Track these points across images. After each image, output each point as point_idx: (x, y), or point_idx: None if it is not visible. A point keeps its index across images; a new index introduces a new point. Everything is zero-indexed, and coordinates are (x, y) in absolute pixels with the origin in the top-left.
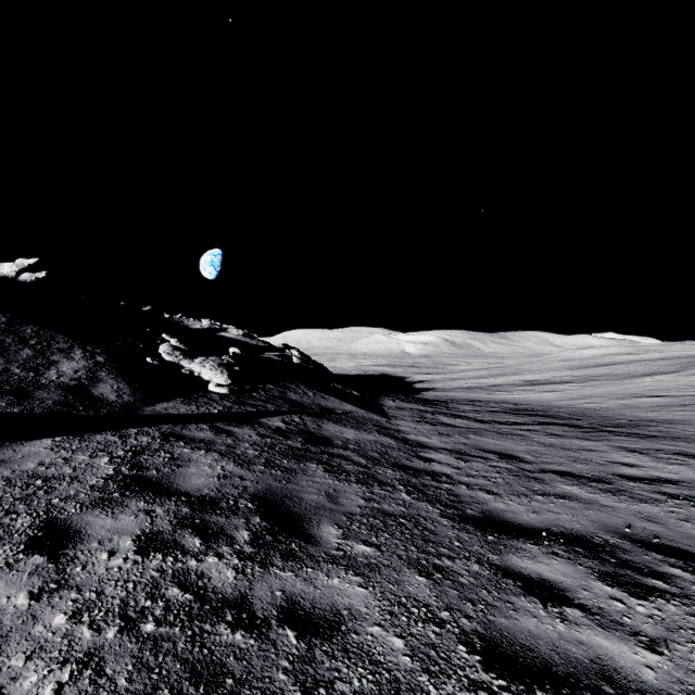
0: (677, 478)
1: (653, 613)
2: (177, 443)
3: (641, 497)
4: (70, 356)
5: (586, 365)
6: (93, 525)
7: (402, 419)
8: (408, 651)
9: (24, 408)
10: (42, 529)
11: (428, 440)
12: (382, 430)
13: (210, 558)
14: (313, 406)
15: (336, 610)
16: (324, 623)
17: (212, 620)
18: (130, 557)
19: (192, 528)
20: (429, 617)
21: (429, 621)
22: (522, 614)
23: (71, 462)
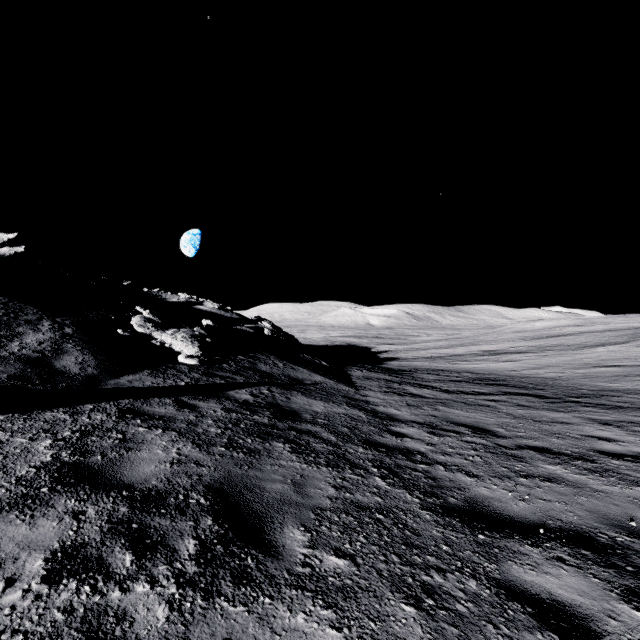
0: None
1: None
2: (133, 421)
3: (631, 479)
4: (36, 328)
5: (539, 336)
6: (1, 535)
7: (370, 390)
8: None
9: None
10: None
11: (398, 412)
12: (351, 402)
13: (139, 586)
14: (282, 377)
15: None
16: None
17: None
18: (33, 588)
19: (126, 537)
20: None
21: None
22: None
23: (5, 446)
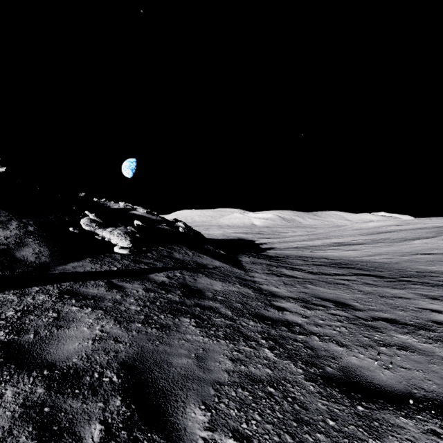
0: None
1: None
2: (69, 301)
3: None
4: (6, 226)
5: (372, 232)
6: None
7: (256, 272)
8: None
9: None
10: None
11: (277, 289)
12: (242, 281)
13: None
14: (191, 263)
15: None
16: None
17: None
18: None
19: (35, 423)
20: None
21: None
22: None
23: None
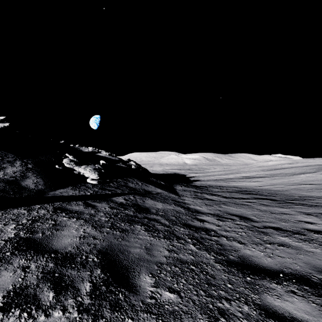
0: None
1: None
2: (61, 214)
3: None
4: (13, 164)
5: (271, 169)
6: None
7: (186, 196)
8: None
9: None
10: None
11: (200, 208)
12: (176, 203)
13: (56, 312)
14: (141, 190)
15: None
16: None
17: None
18: None
19: (51, 281)
20: None
21: None
22: None
23: None
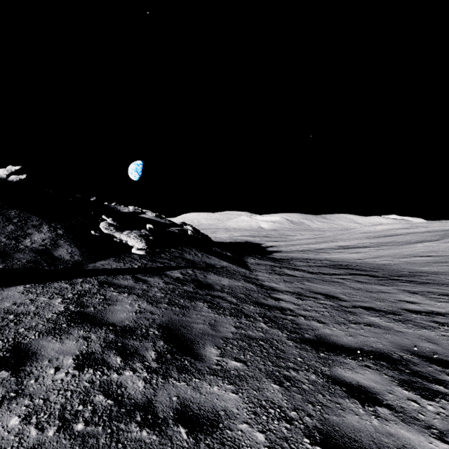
0: (444, 311)
1: (439, 410)
2: (109, 288)
3: (421, 325)
4: (39, 230)
5: (379, 236)
6: (46, 347)
7: (259, 271)
8: (268, 443)
9: (6, 265)
10: (10, 351)
11: (277, 285)
12: (247, 279)
13: (127, 372)
14: (201, 263)
15: (215, 411)
16: (207, 422)
17: (126, 420)
18: (70, 372)
19: (116, 349)
20: (282, 416)
21: (282, 419)
22: (348, 412)
23: (35, 302)
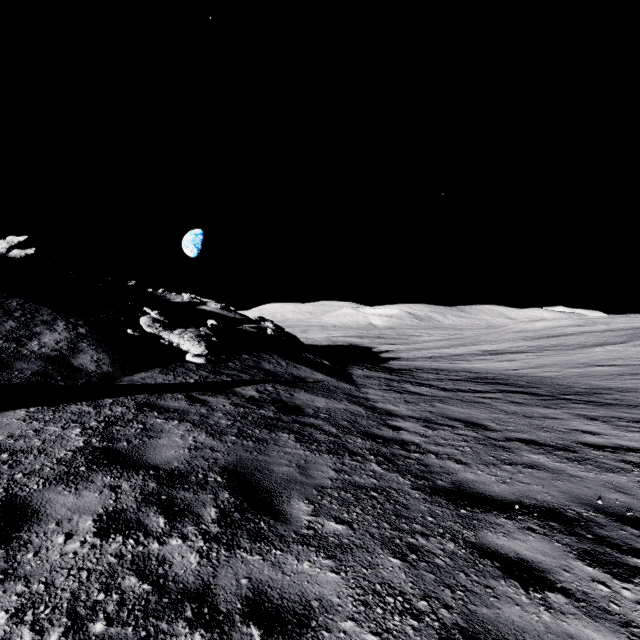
0: (638, 446)
1: None
2: (151, 413)
3: (607, 467)
4: (52, 328)
5: (540, 336)
6: (54, 503)
7: (370, 388)
8: None
9: (2, 379)
10: None
11: (396, 408)
12: (352, 398)
13: (173, 540)
14: (286, 375)
15: (305, 601)
16: (292, 618)
17: (169, 617)
18: (88, 540)
19: (158, 505)
20: (406, 608)
21: (406, 613)
22: (504, 601)
23: (41, 433)
